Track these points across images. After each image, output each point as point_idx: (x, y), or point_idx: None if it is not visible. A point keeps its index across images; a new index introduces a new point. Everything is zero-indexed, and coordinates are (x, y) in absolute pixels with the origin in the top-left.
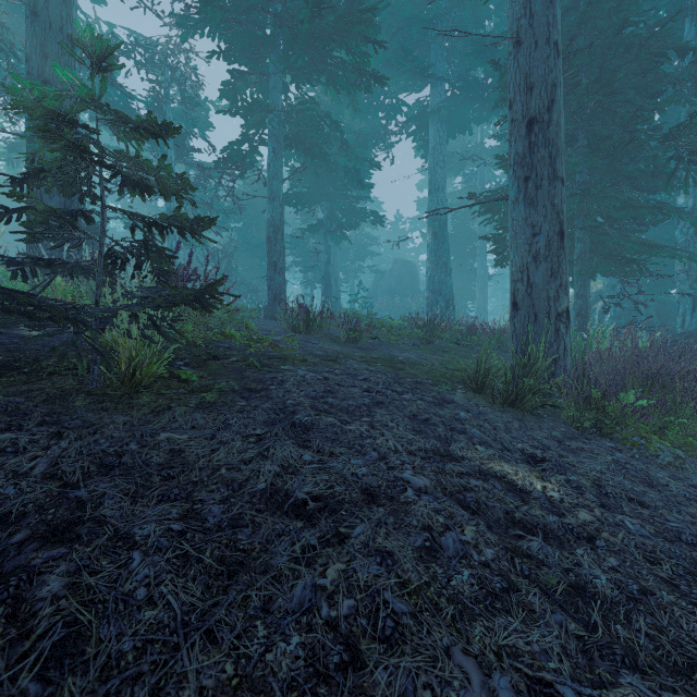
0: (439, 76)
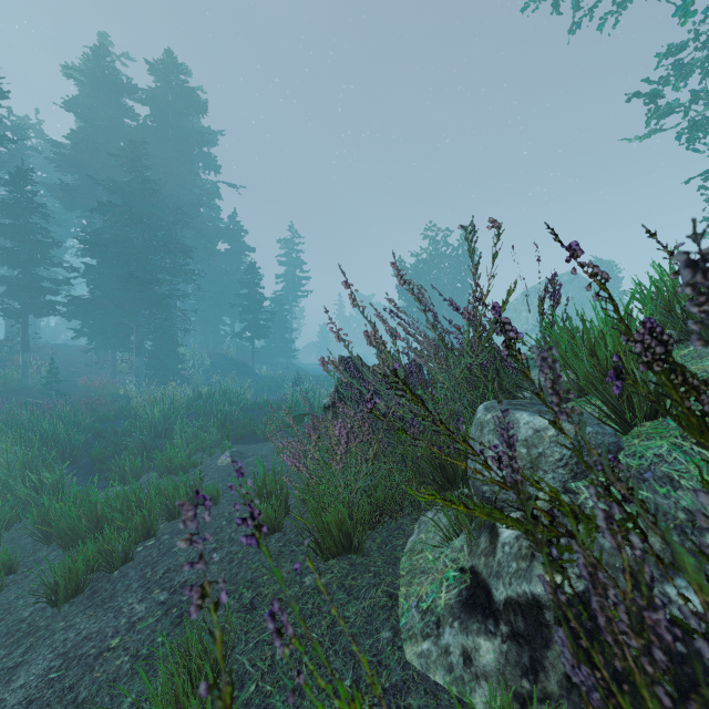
0: None
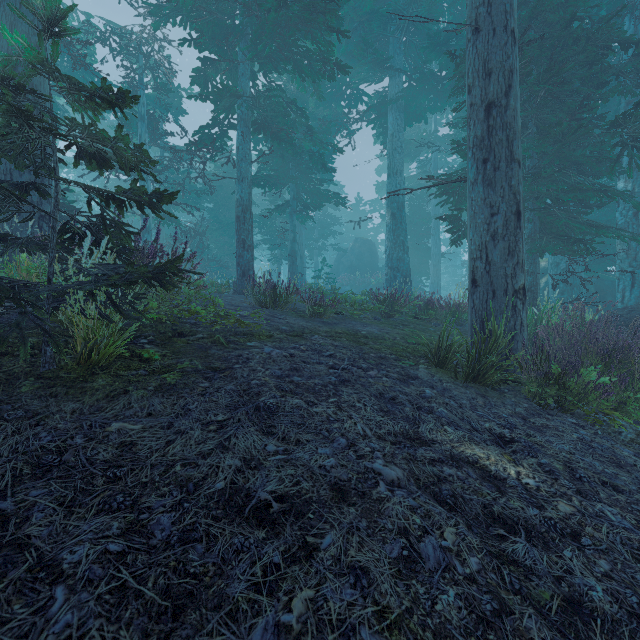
0: (397, 68)
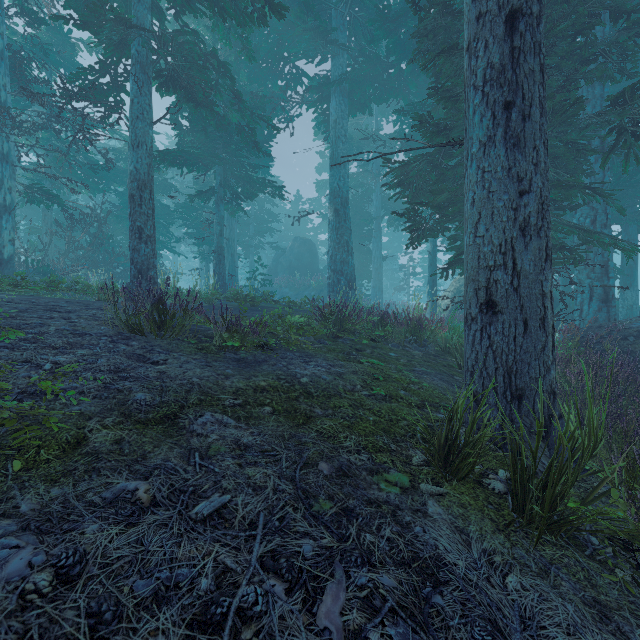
0: (342, 43)
